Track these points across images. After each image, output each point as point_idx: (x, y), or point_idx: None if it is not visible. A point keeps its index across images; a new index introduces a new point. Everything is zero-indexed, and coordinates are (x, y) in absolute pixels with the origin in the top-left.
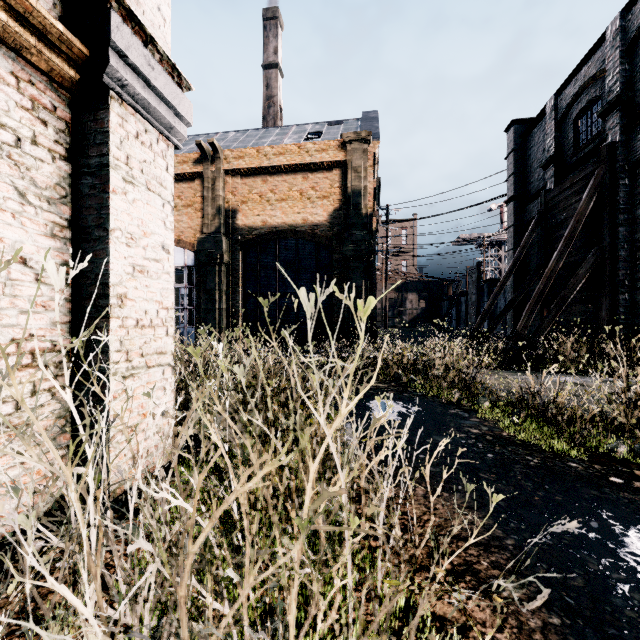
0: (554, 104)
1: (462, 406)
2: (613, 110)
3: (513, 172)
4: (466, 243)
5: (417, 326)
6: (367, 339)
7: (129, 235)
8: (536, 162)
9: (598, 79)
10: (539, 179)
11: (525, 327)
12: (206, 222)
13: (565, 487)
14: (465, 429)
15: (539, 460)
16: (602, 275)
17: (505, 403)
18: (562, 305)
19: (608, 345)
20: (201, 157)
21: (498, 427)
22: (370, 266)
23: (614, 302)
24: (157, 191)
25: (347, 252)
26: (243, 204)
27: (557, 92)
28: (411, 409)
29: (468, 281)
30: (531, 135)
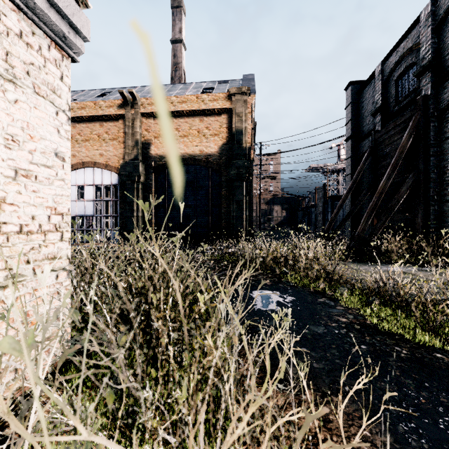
0: (381, 69)
1: (327, 295)
2: (426, 72)
3: (351, 119)
4: (315, 171)
5: (281, 229)
6: (247, 238)
7: (9, 136)
8: (367, 111)
9: (414, 50)
10: (369, 124)
11: (363, 230)
12: (127, 151)
13: (444, 384)
14: (335, 318)
15: (407, 351)
16: (418, 192)
17: (359, 291)
18: (390, 214)
19: (424, 243)
20: (123, 103)
21: (361, 315)
22: (249, 185)
23: (427, 212)
24: (48, 97)
25: (232, 175)
26: (155, 139)
27: (383, 60)
28: (287, 299)
29: (317, 197)
30: (363, 92)
